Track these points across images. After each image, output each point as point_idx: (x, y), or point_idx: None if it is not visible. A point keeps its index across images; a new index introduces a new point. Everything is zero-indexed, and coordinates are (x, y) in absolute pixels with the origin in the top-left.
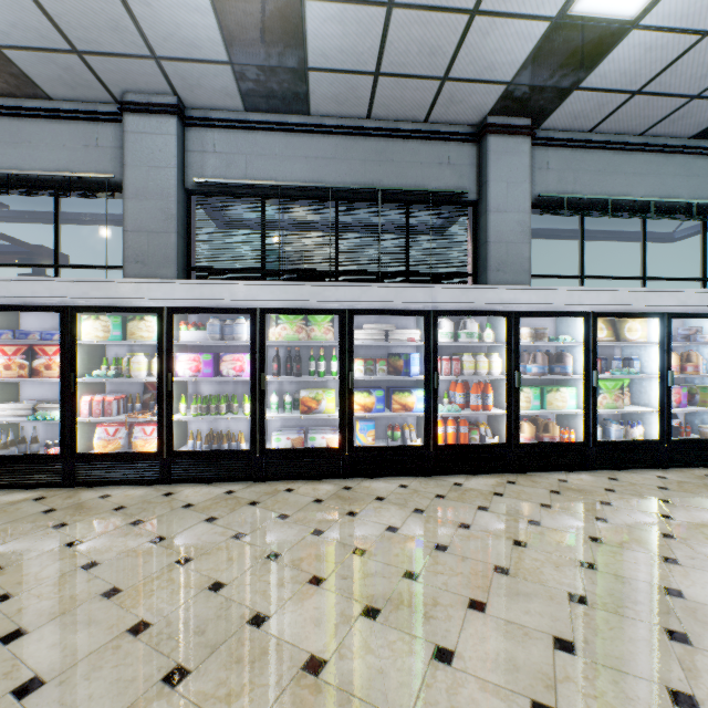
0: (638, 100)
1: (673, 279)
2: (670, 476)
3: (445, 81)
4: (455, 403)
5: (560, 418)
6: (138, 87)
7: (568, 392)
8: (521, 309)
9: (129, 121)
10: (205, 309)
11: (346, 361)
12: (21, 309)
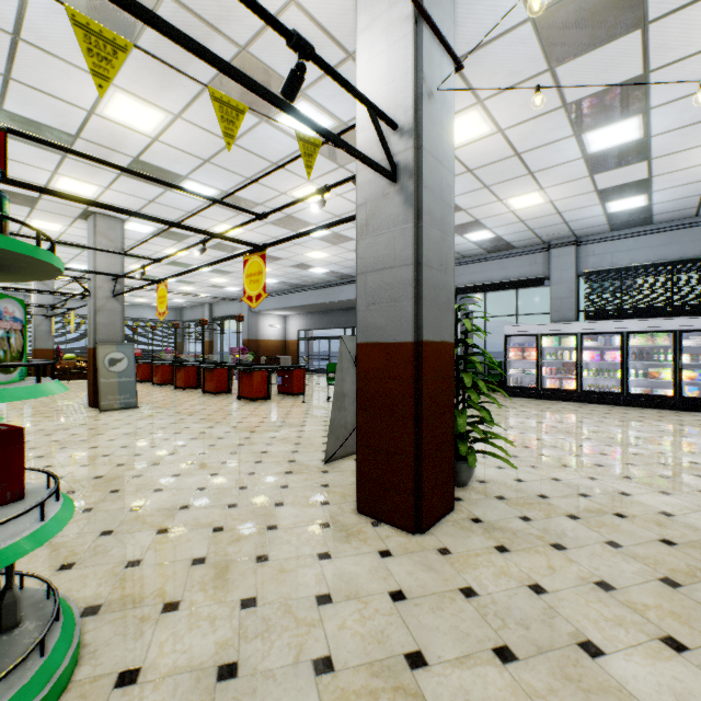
0: None
1: None
2: None
3: None
4: None
5: None
6: (557, 238)
7: None
8: None
9: (552, 252)
10: (597, 333)
11: (677, 355)
12: (522, 335)
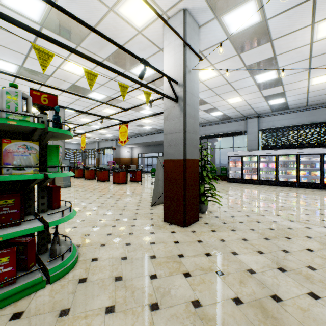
0: None
1: None
2: None
3: None
4: None
5: None
6: (250, 115)
7: None
8: None
9: (248, 120)
10: (266, 155)
11: (298, 164)
12: (235, 156)
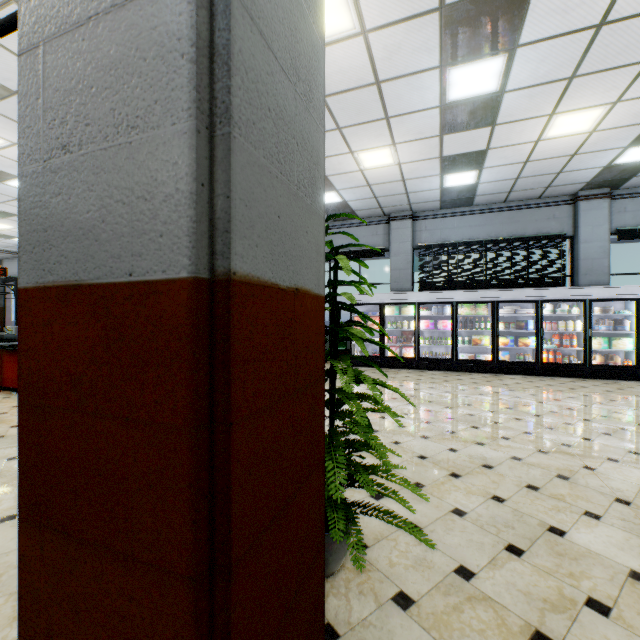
0: None
1: None
2: None
3: (548, 187)
4: (554, 344)
5: (626, 356)
6: (397, 211)
7: (626, 340)
8: (592, 298)
9: (392, 224)
10: (432, 302)
11: (495, 323)
12: (366, 304)
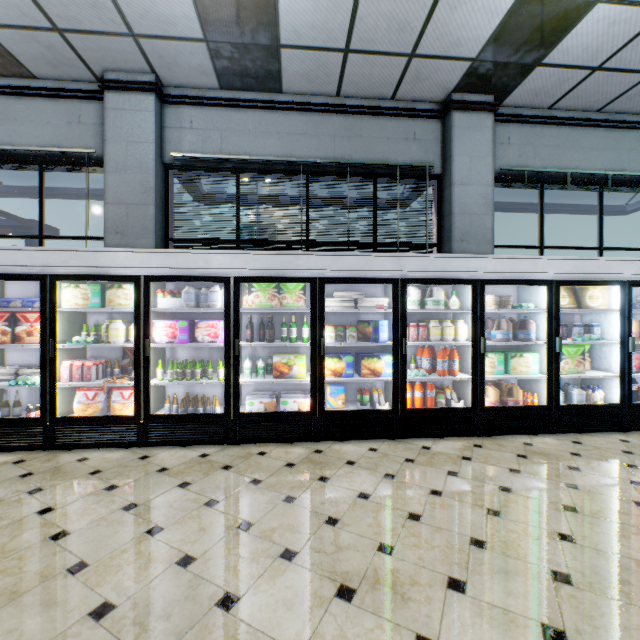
0: (598, 76)
1: (628, 249)
2: (633, 439)
3: (412, 57)
4: (421, 368)
5: (522, 382)
6: (118, 66)
7: (531, 357)
8: (486, 277)
9: (110, 98)
10: (180, 277)
11: (317, 327)
12: (3, 277)
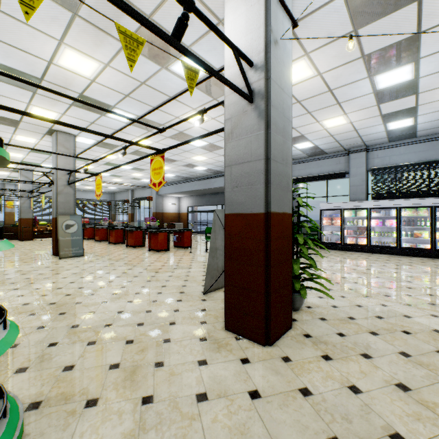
0: None
1: None
2: None
3: None
4: None
5: None
6: (354, 147)
7: None
8: None
9: (350, 156)
10: (380, 208)
11: (433, 222)
12: (331, 209)
